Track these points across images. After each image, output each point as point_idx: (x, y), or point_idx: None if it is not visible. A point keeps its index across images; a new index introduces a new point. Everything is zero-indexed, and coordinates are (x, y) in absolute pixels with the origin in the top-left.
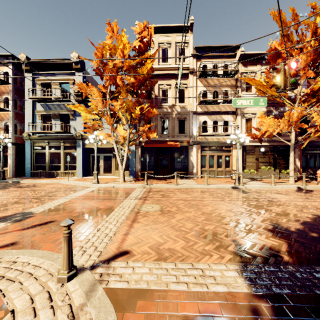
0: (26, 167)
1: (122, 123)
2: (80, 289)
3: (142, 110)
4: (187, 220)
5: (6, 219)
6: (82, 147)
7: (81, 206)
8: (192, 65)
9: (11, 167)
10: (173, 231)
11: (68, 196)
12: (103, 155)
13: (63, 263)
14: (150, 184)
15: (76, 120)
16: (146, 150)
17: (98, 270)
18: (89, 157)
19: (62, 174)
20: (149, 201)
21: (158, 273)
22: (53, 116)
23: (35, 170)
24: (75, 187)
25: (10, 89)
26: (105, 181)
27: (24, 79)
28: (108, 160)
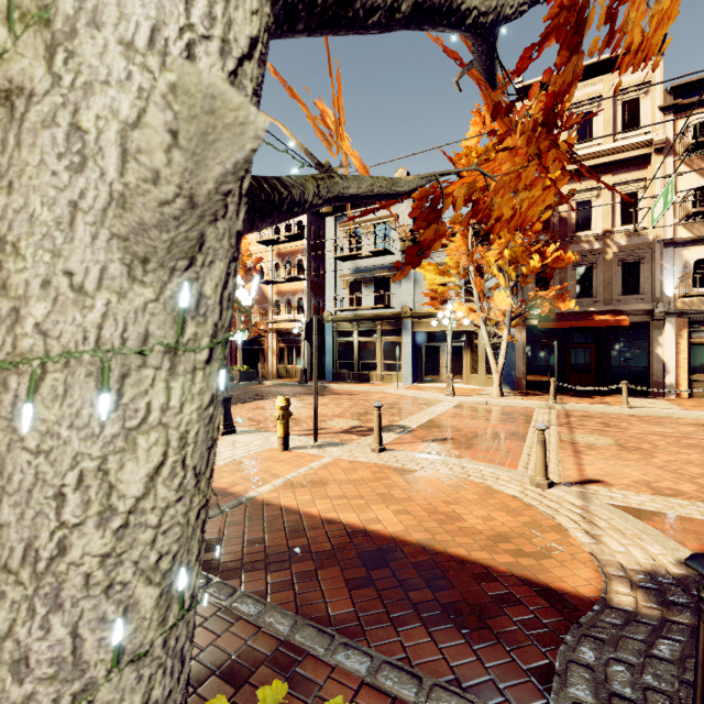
0: (326, 365)
1: (497, 285)
2: (568, 496)
3: (543, 258)
4: (686, 464)
5: (387, 429)
6: (412, 332)
7: (465, 425)
8: (661, 134)
9: (306, 364)
10: (664, 472)
11: (426, 411)
12: (446, 345)
13: (539, 469)
14: (560, 402)
15: (400, 285)
16: (539, 333)
17: (574, 488)
18: (420, 348)
19: (378, 378)
20: (581, 430)
21: (667, 504)
22: (365, 282)
23: (338, 370)
24: (418, 400)
25: (305, 247)
26: (461, 393)
27: (318, 226)
28: (456, 355)
